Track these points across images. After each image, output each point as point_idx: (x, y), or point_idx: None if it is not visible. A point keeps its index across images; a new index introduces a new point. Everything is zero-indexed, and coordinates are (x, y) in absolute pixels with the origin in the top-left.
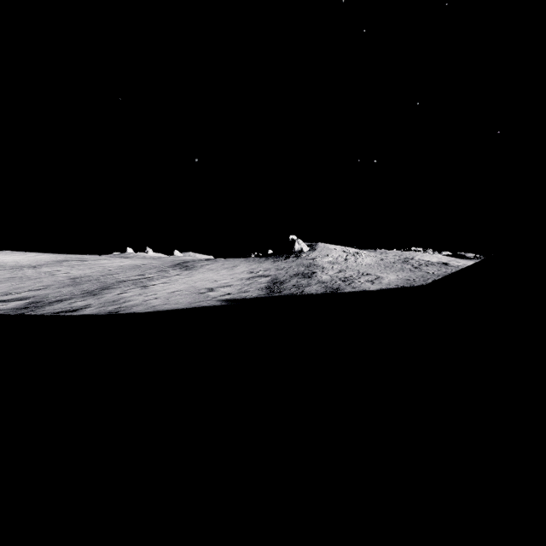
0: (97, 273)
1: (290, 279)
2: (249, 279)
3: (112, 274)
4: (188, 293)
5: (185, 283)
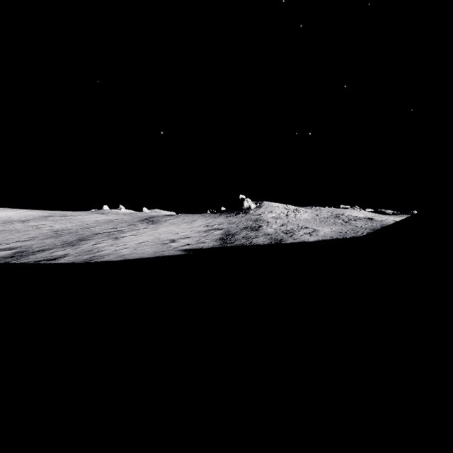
0: (76, 226)
1: (240, 232)
2: (205, 232)
3: (89, 227)
4: (153, 243)
5: (151, 235)
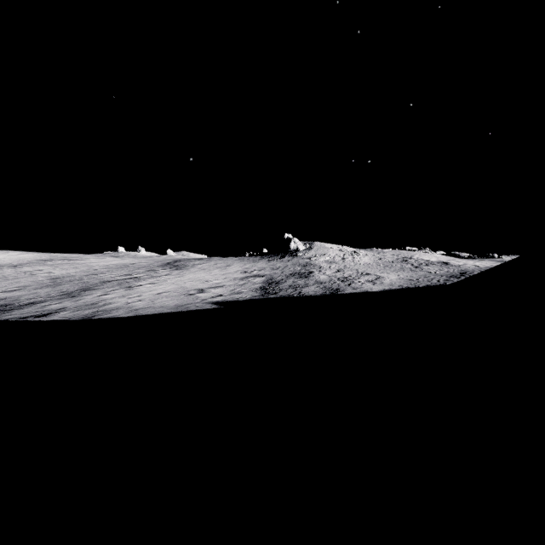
0: (81, 273)
1: (286, 279)
2: (243, 279)
3: (97, 274)
4: (176, 294)
5: (174, 284)
